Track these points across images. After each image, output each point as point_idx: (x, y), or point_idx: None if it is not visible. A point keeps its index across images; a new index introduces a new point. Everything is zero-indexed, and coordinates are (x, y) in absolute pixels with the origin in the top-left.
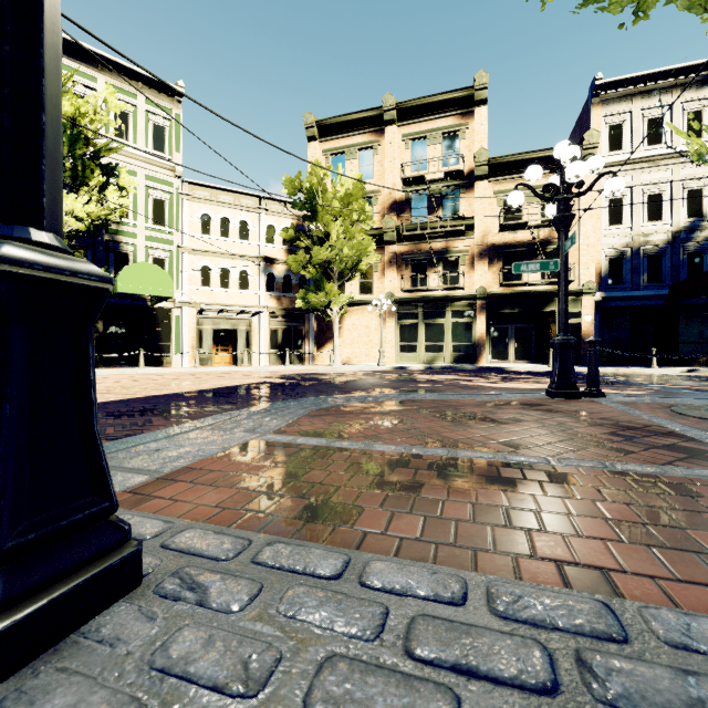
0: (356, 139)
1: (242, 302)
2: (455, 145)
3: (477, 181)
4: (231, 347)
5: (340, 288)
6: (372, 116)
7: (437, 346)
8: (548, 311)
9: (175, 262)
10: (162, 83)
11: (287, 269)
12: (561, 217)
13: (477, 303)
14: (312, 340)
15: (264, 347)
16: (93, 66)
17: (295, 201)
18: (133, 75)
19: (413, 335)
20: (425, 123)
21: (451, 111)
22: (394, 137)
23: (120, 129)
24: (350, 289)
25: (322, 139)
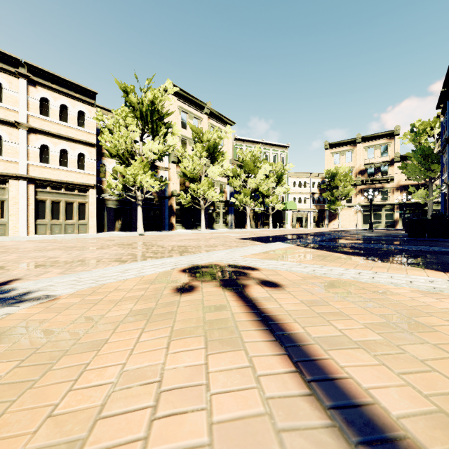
0: (344, 148)
1: (305, 208)
2: (386, 149)
3: (395, 163)
4: (299, 222)
5: (337, 201)
6: (351, 141)
7: (378, 222)
8: (426, 209)
9: (286, 197)
10: (284, 145)
11: (318, 196)
12: (403, 205)
13: (395, 206)
14: (327, 219)
15: (311, 222)
16: (269, 146)
17: (326, 176)
18: (278, 146)
19: (368, 218)
20: (373, 142)
21: (384, 137)
22: (360, 148)
23: (274, 161)
24: (342, 201)
25: (330, 149)
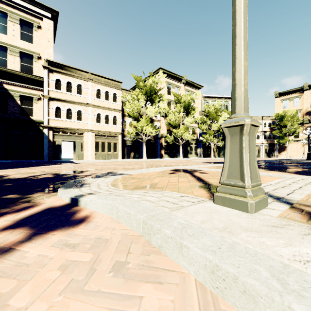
0: (292, 95)
1: (257, 142)
2: None
3: None
4: None
5: (286, 136)
6: (299, 89)
7: None
8: None
9: None
10: None
11: (269, 133)
12: None
13: None
14: (277, 151)
15: (263, 153)
16: (229, 99)
17: (276, 118)
18: None
19: None
20: None
21: None
22: (307, 94)
23: None
24: (290, 137)
25: (280, 97)
